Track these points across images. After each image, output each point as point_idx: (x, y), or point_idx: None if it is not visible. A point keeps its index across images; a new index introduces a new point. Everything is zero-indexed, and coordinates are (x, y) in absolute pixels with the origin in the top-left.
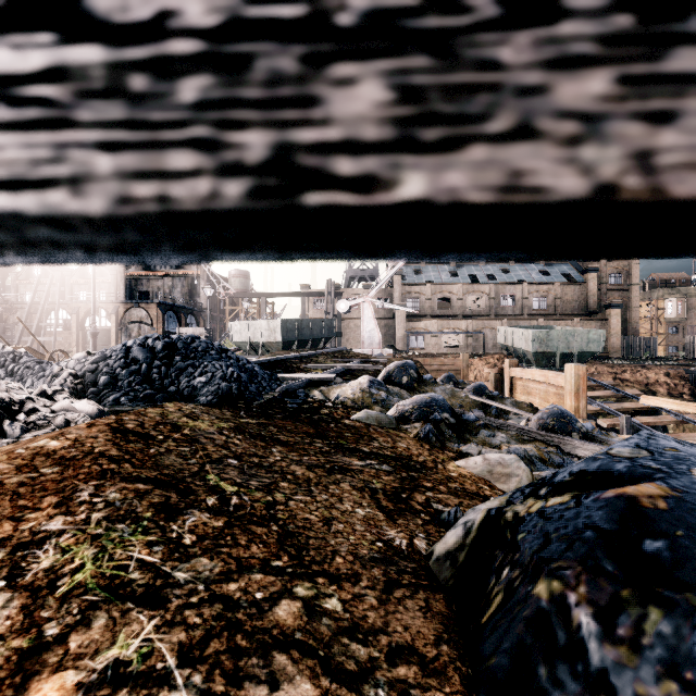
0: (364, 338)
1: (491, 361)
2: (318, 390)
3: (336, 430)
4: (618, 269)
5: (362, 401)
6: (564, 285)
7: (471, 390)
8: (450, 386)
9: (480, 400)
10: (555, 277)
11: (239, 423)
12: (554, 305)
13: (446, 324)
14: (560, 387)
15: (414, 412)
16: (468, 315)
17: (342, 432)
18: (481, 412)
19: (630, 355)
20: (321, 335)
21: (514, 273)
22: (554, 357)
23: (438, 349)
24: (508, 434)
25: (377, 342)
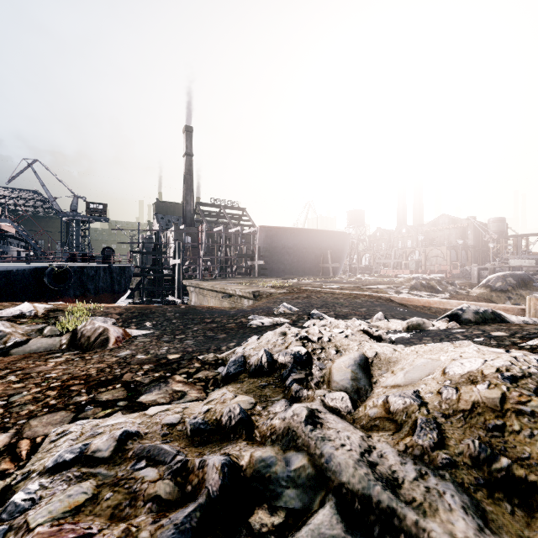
0: None
1: None
2: None
3: None
4: None
5: None
6: None
7: None
8: None
9: None
10: None
11: None
12: None
13: None
14: None
15: None
16: None
17: None
18: None
19: None
20: None
21: None
22: None
23: None
24: None
25: None
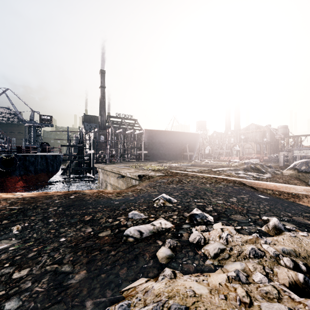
0: None
1: None
2: None
3: None
4: None
5: None
6: None
7: None
8: None
9: None
10: None
11: None
12: None
13: None
14: None
15: None
16: None
17: None
18: None
19: None
20: None
21: None
22: None
23: None
24: None
25: None
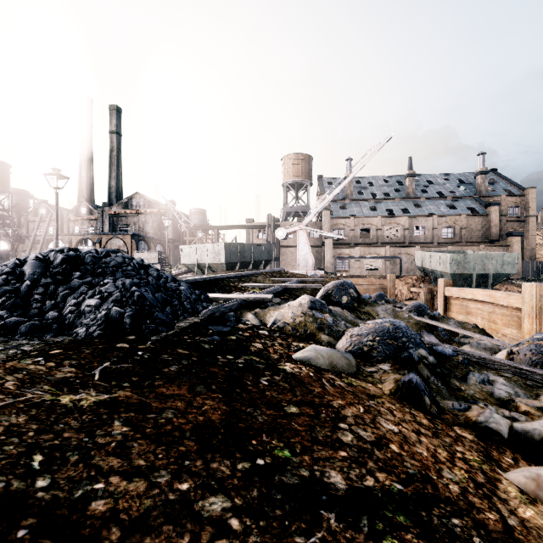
0: (299, 261)
1: (409, 281)
2: (252, 313)
3: (270, 395)
4: (516, 203)
5: (305, 328)
6: (470, 217)
7: (411, 310)
8: (389, 306)
9: (427, 322)
10: (461, 210)
11: (3, 436)
12: (460, 234)
13: (367, 250)
14: (512, 308)
15: (377, 346)
16: (385, 243)
17: (280, 401)
18: (431, 336)
19: (528, 276)
20: (261, 258)
21: (425, 207)
22: (470, 277)
23: (361, 271)
24: (503, 376)
25: (311, 264)
